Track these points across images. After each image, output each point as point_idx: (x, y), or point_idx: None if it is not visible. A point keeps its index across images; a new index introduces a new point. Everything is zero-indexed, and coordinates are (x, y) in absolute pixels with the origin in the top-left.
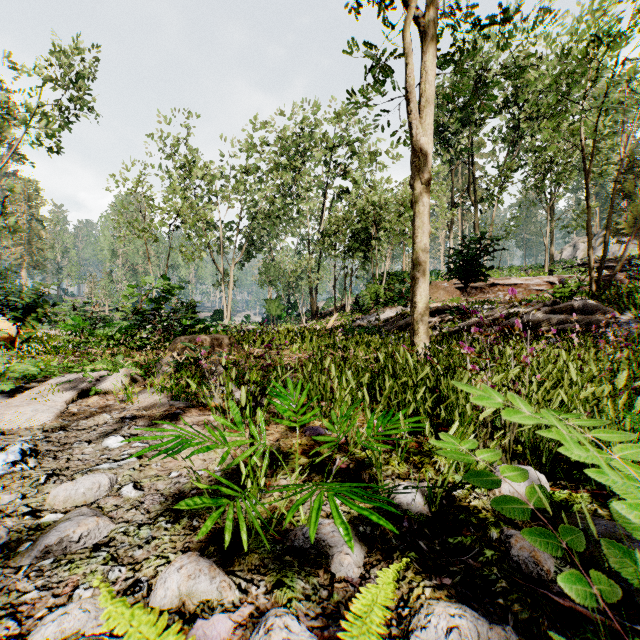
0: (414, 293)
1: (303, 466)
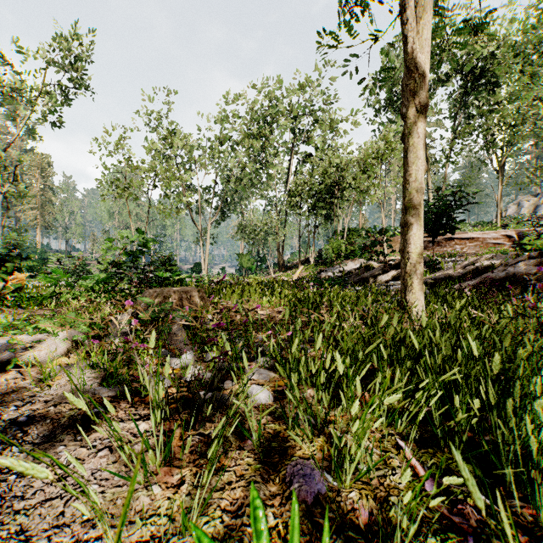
0: (406, 242)
1: None
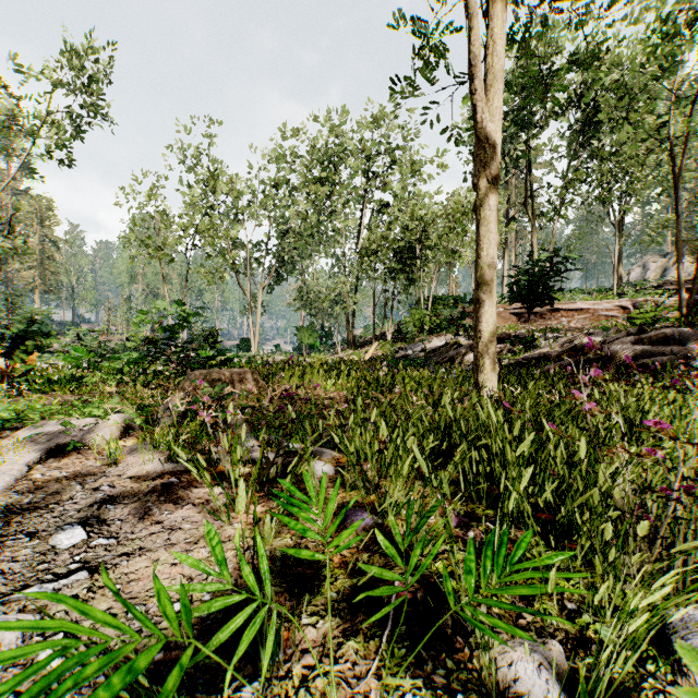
0: (478, 319)
1: (343, 594)
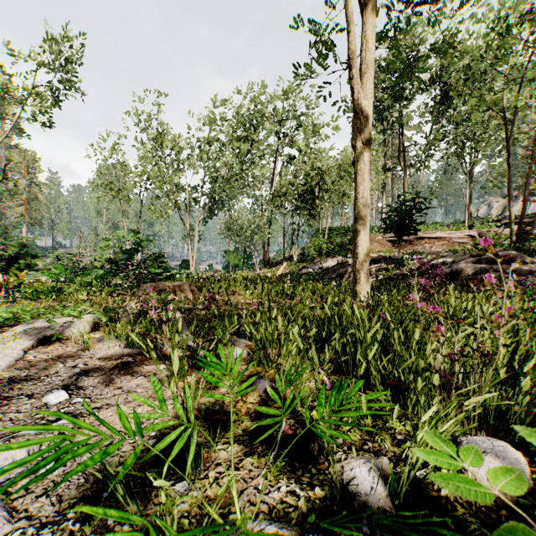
0: (356, 245)
1: (246, 431)
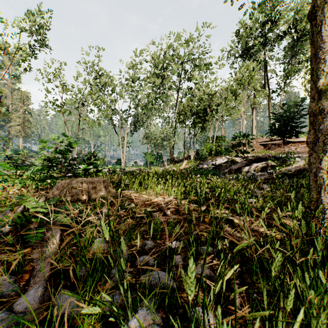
0: (322, 132)
1: None
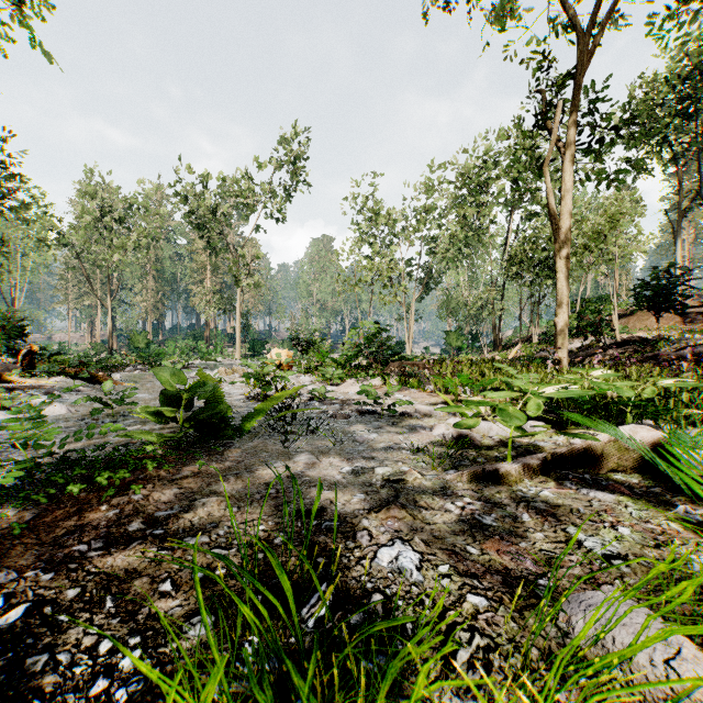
0: (555, 333)
1: None
